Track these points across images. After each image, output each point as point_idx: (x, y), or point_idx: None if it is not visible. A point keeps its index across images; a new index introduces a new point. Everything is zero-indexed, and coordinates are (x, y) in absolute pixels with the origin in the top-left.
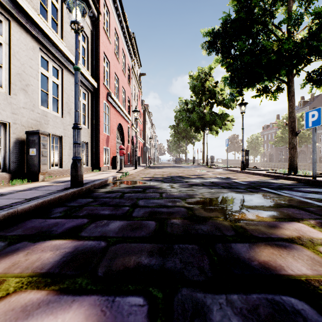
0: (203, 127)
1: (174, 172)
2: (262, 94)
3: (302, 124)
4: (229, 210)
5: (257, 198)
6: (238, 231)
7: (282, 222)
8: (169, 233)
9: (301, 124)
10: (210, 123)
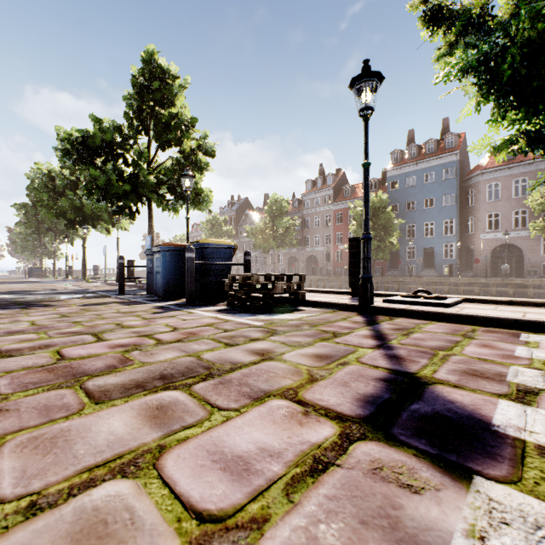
0: (83, 221)
1: (17, 288)
2: (122, 213)
3: (224, 230)
4: (46, 299)
5: (78, 296)
6: (40, 302)
7: (69, 299)
8: (0, 304)
9: (224, 230)
10: (93, 218)
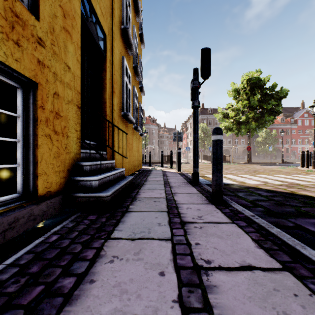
0: None
1: None
2: None
3: None
4: None
5: None
6: None
7: None
8: None
9: None
10: None
